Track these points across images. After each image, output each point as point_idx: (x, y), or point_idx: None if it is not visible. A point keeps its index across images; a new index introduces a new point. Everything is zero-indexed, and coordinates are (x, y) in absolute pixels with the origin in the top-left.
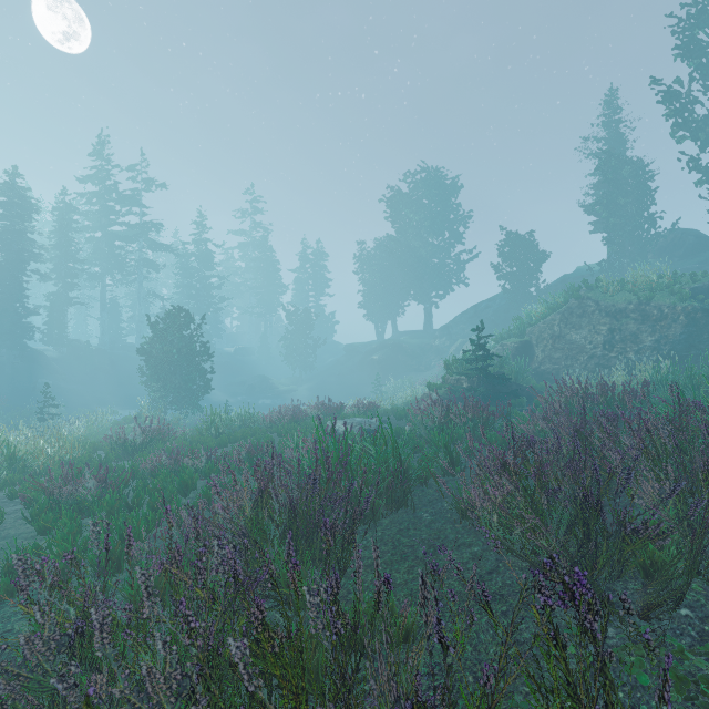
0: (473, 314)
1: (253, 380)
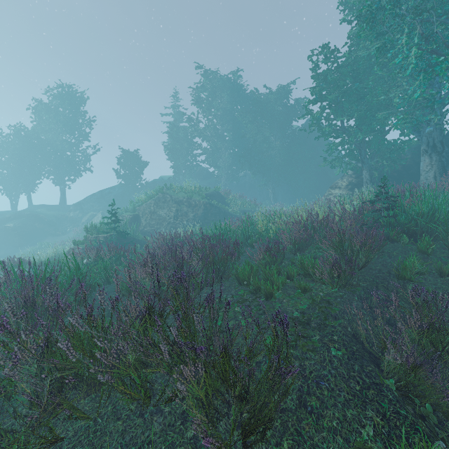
0: (100, 196)
1: None
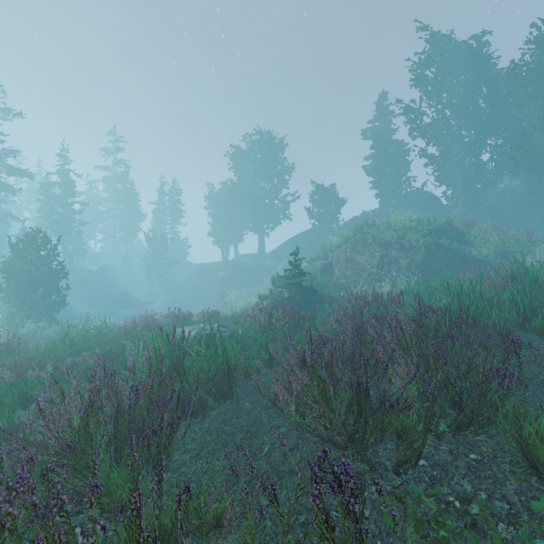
0: (294, 242)
1: (114, 294)
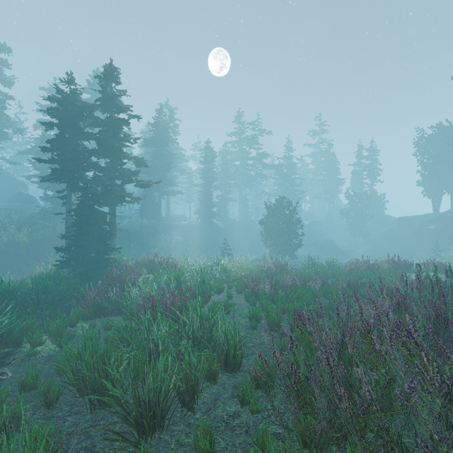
0: None
1: (322, 242)
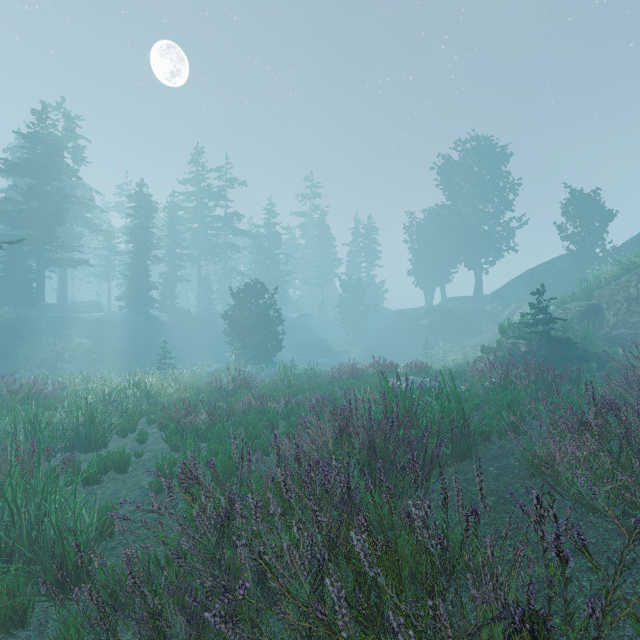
0: (528, 278)
1: (312, 342)
